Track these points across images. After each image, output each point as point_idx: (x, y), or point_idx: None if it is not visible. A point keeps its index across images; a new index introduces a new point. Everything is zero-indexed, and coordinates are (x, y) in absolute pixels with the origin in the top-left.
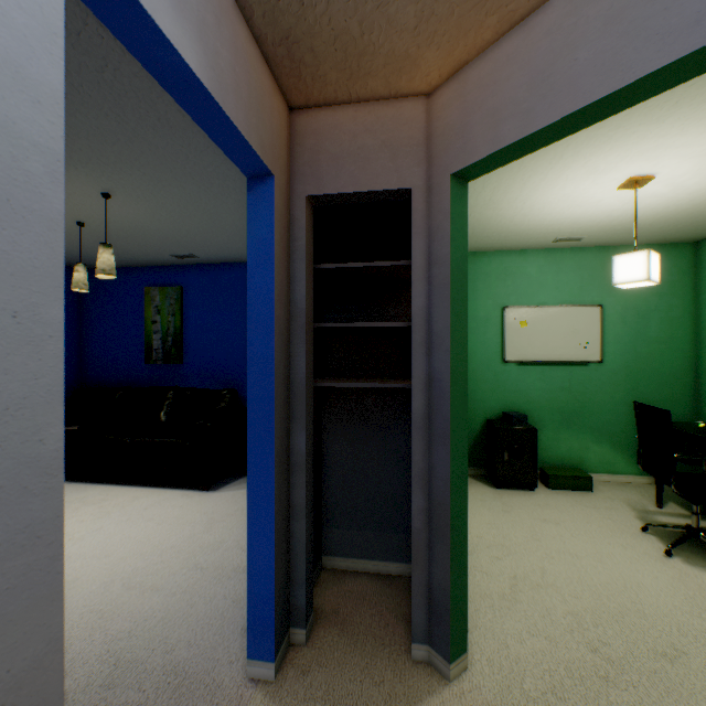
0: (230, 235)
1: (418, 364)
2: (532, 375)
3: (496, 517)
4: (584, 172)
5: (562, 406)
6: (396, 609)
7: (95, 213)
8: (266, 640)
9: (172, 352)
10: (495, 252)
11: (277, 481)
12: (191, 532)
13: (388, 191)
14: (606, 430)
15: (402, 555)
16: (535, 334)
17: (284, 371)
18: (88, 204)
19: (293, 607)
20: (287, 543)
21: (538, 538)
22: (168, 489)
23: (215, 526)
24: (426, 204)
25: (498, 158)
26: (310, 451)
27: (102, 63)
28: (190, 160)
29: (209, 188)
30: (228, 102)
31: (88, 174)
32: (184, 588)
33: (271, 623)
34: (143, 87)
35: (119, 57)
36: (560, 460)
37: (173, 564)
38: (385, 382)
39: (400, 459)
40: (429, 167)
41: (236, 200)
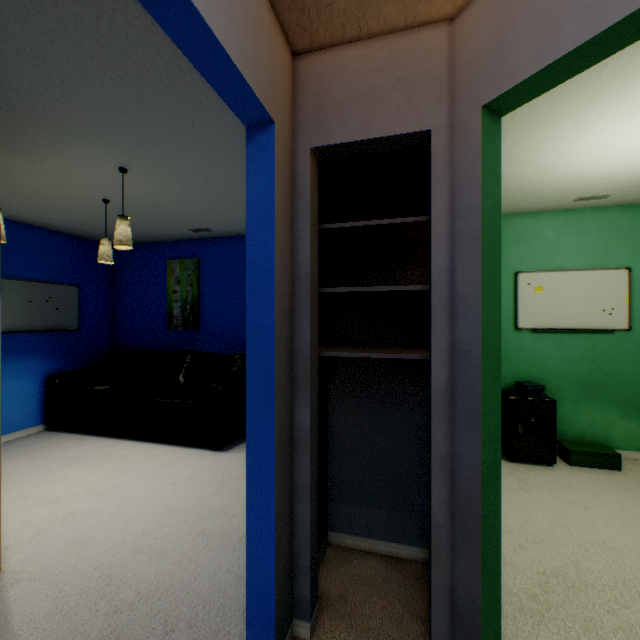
0: (239, 207)
1: (439, 333)
2: (548, 343)
3: (514, 496)
4: (628, 112)
5: (582, 376)
6: (409, 603)
7: (116, 189)
8: (266, 638)
9: (190, 319)
10: (507, 215)
11: (278, 462)
12: (201, 494)
13: (403, 135)
14: (634, 404)
15: (413, 538)
16: (552, 300)
17: (286, 339)
18: (109, 180)
19: (297, 596)
20: (290, 527)
21: (566, 525)
22: (184, 447)
23: (224, 489)
24: (448, 147)
25: (547, 76)
26: (315, 427)
27: (96, 13)
28: (195, 126)
29: (216, 156)
30: (217, 21)
31: (104, 148)
32: (190, 557)
33: (272, 620)
34: (141, 41)
35: (112, 4)
36: (581, 434)
37: (182, 528)
38: (397, 352)
39: (412, 434)
40: (452, 103)
41: (243, 168)
